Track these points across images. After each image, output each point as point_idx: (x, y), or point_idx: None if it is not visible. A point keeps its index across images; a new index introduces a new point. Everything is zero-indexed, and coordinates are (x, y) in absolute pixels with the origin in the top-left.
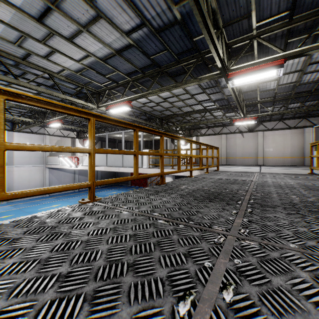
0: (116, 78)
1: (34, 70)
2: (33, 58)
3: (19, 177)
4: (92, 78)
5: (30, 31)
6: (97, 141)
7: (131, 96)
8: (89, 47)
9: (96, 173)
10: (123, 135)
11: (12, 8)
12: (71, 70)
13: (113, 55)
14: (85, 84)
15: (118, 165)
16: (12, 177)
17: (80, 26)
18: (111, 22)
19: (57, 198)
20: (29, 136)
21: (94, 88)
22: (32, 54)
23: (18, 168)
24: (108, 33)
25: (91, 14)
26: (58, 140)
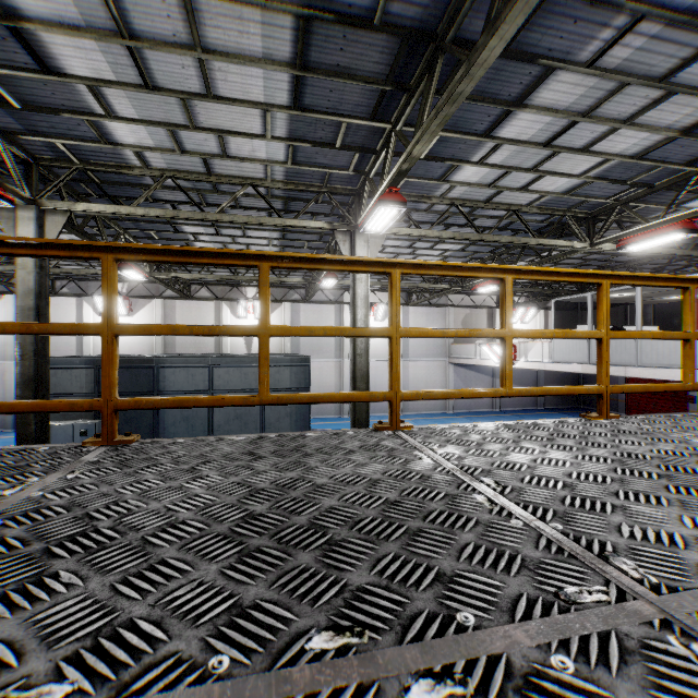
0: (651, 178)
1: (490, 211)
2: (500, 196)
3: (415, 376)
4: (590, 194)
5: (521, 162)
6: (537, 310)
7: (697, 208)
8: (617, 146)
9: (534, 378)
10: (640, 293)
11: (518, 145)
12: (555, 192)
13: (668, 141)
14: (570, 208)
15: (624, 362)
16: (406, 377)
17: (618, 123)
18: (695, 90)
19: (469, 419)
20: (426, 312)
21: (584, 211)
22: (505, 190)
23: (413, 363)
24: (675, 110)
25: (652, 97)
26: (466, 314)
